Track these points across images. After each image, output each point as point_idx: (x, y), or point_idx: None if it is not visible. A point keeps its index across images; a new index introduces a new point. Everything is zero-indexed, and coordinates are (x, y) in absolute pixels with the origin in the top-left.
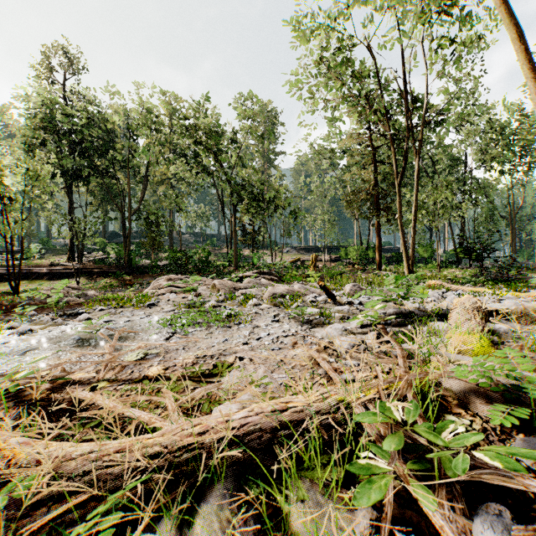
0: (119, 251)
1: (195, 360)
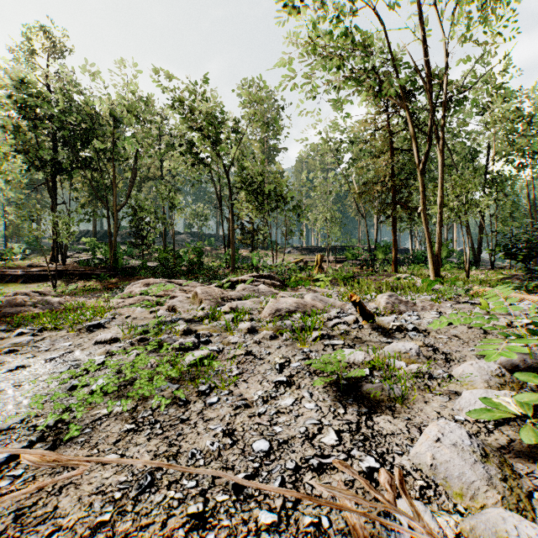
0: (105, 251)
1: None
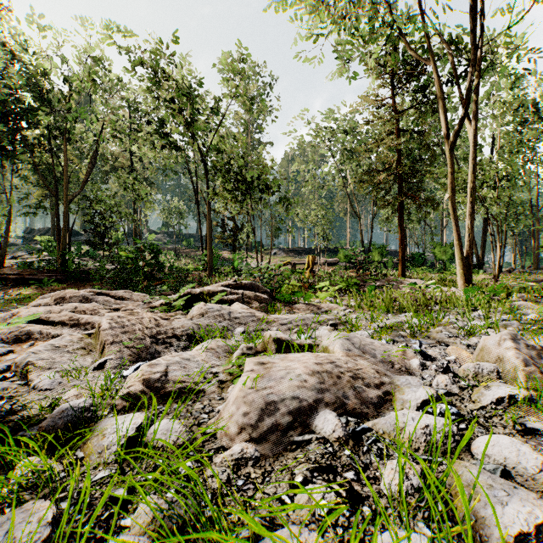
0: (54, 251)
1: None
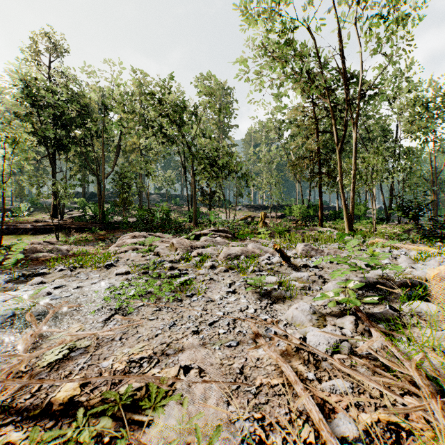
0: (95, 209)
1: (127, 366)
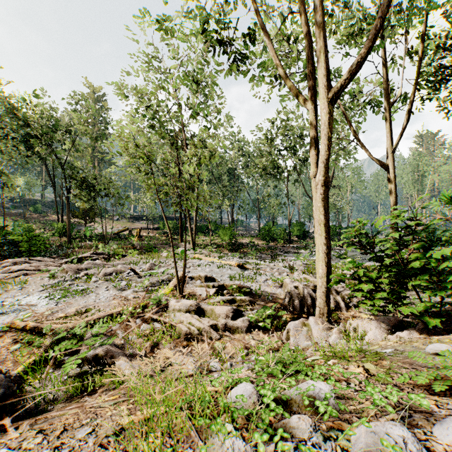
0: None
1: (76, 310)
